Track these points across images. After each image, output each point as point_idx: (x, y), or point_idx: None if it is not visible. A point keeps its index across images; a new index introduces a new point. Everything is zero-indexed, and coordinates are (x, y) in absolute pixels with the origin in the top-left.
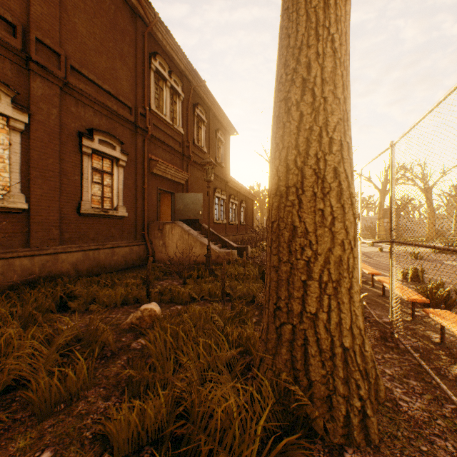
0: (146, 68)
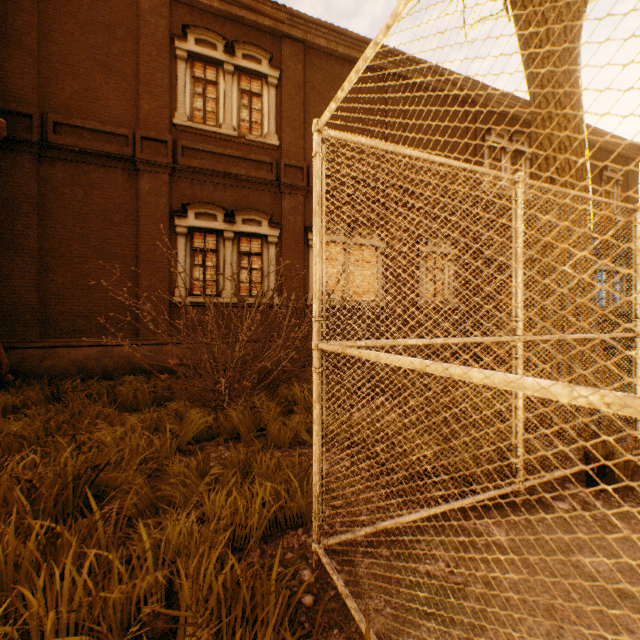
0: (478, 151)
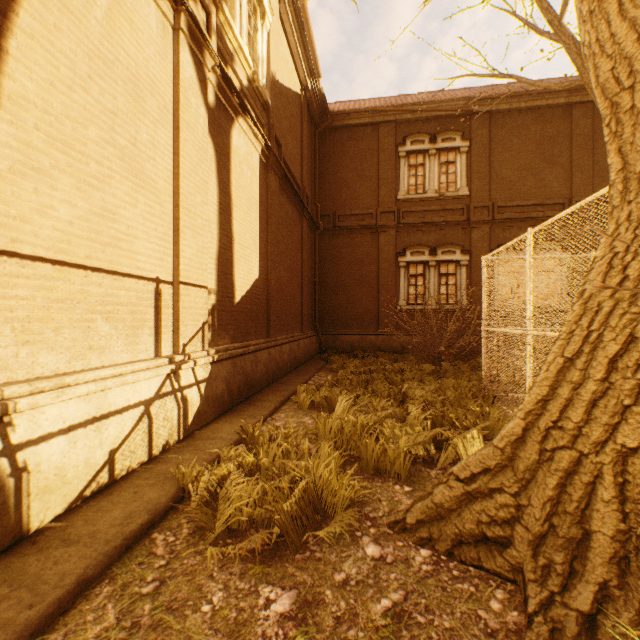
0: None
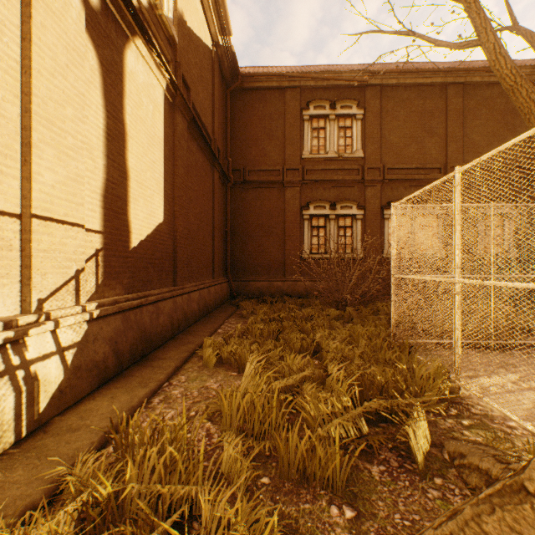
0: None
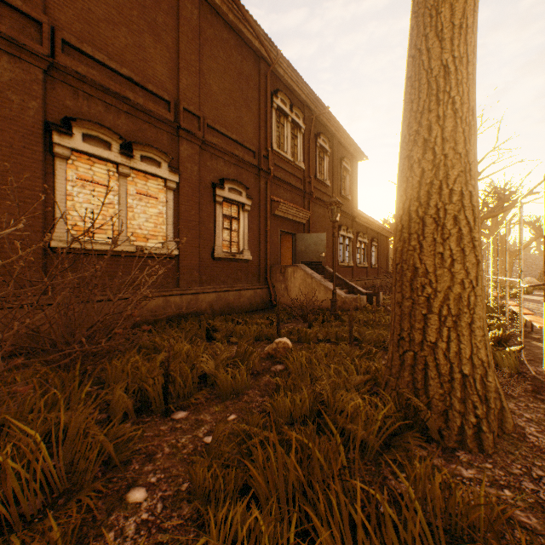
0: (268, 108)
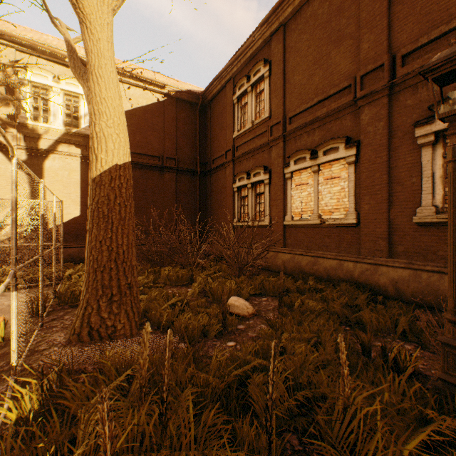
0: None
